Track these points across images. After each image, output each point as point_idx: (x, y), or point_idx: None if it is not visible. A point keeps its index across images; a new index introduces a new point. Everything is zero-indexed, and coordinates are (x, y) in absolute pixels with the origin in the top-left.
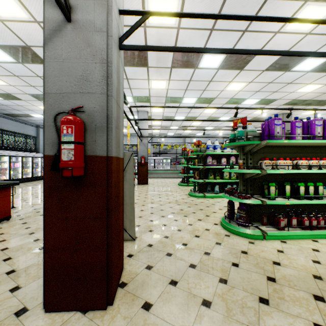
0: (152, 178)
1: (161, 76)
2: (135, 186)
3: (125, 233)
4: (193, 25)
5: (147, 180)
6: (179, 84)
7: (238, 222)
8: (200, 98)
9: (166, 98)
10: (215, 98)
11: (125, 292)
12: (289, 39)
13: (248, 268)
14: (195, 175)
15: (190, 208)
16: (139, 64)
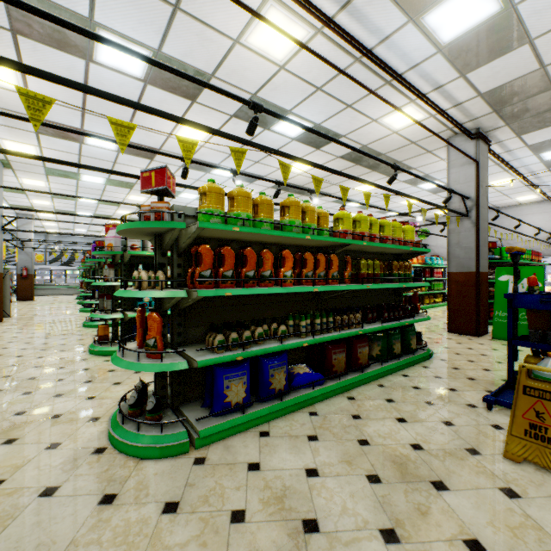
0: (44, 295)
1: (43, 199)
2: (13, 302)
3: (4, 313)
4: (62, 189)
5: (32, 295)
6: (66, 205)
7: (85, 306)
8: (96, 214)
9: (56, 209)
10: (113, 215)
11: (6, 322)
12: (137, 202)
13: (72, 316)
14: (83, 286)
15: (67, 308)
16: (16, 192)
